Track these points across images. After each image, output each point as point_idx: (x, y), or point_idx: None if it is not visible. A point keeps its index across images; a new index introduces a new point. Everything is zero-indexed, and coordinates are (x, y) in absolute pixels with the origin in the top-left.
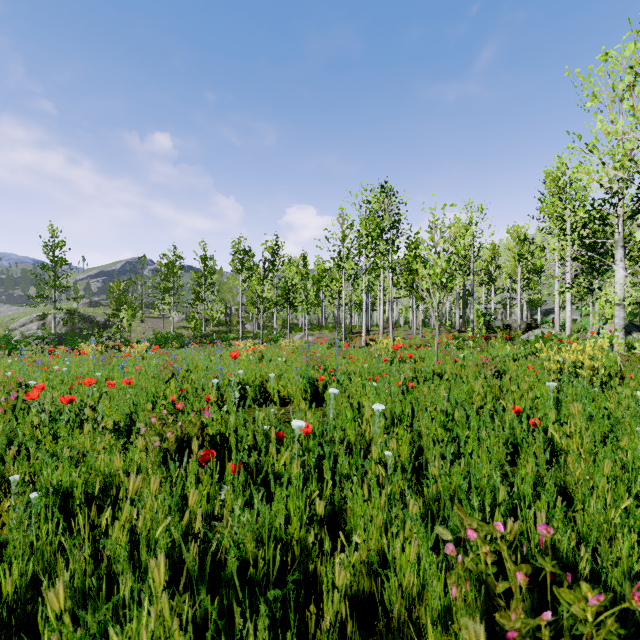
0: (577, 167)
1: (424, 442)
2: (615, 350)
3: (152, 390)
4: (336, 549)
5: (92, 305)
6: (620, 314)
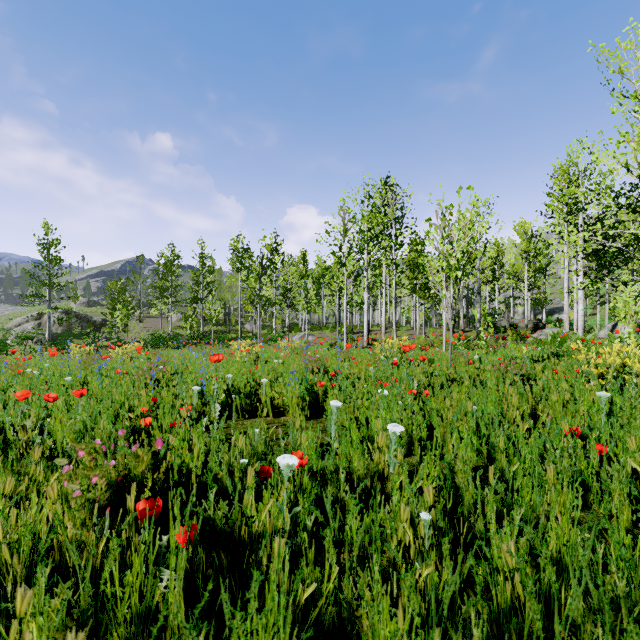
0: (624, 135)
1: (459, 478)
2: None
3: (122, 399)
4: None
5: (90, 305)
6: None
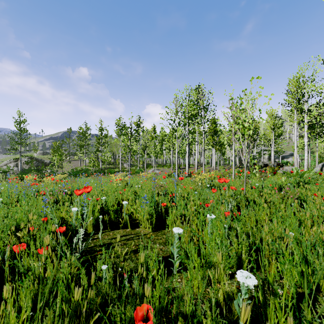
0: None
1: None
2: None
3: (22, 218)
4: None
5: (44, 154)
6: None
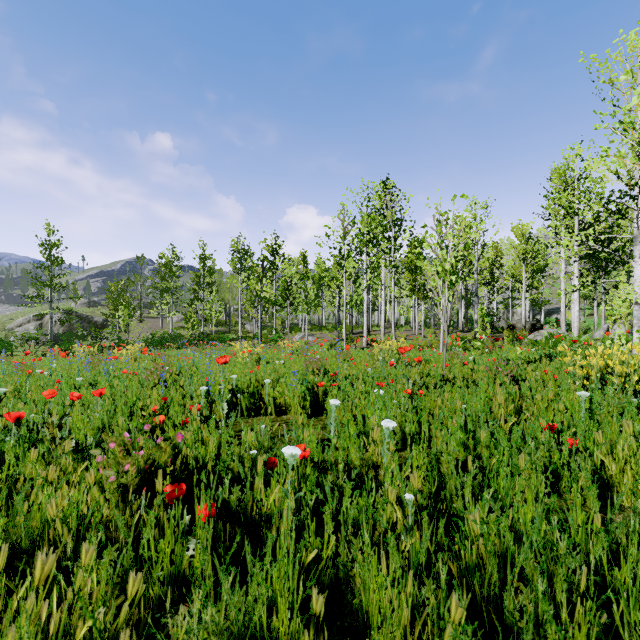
0: (606, 150)
1: (445, 468)
2: (634, 352)
3: (133, 398)
4: (340, 634)
5: (91, 305)
6: (639, 314)
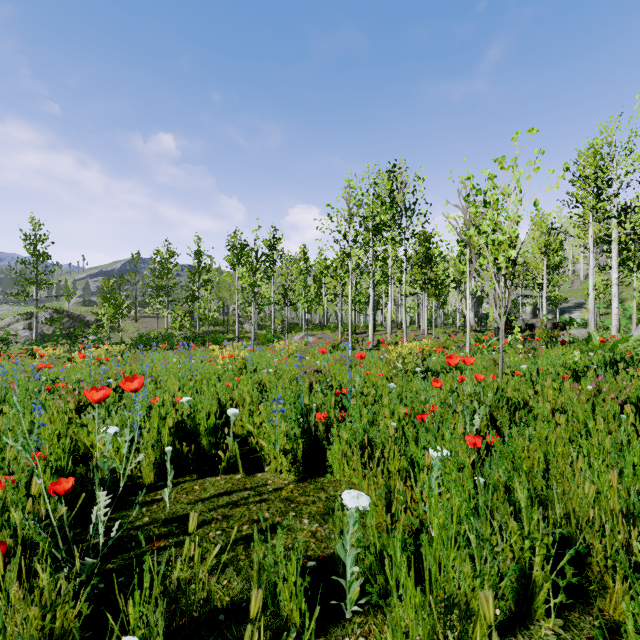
0: None
1: None
2: None
3: None
4: None
5: (86, 304)
6: None
